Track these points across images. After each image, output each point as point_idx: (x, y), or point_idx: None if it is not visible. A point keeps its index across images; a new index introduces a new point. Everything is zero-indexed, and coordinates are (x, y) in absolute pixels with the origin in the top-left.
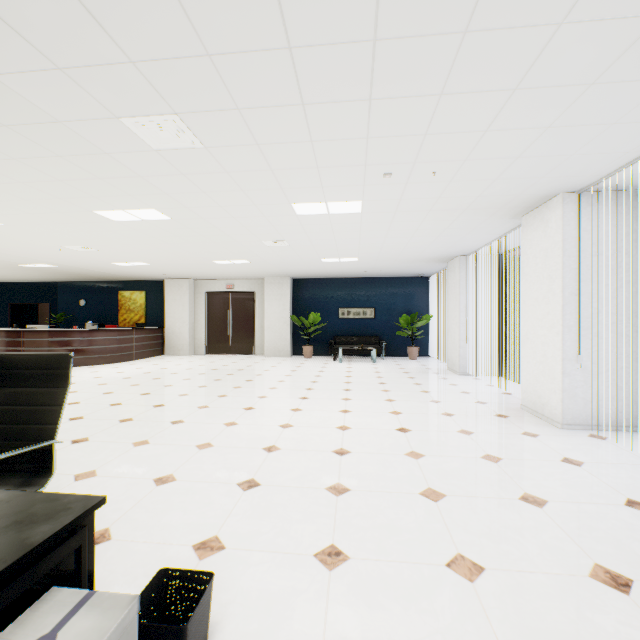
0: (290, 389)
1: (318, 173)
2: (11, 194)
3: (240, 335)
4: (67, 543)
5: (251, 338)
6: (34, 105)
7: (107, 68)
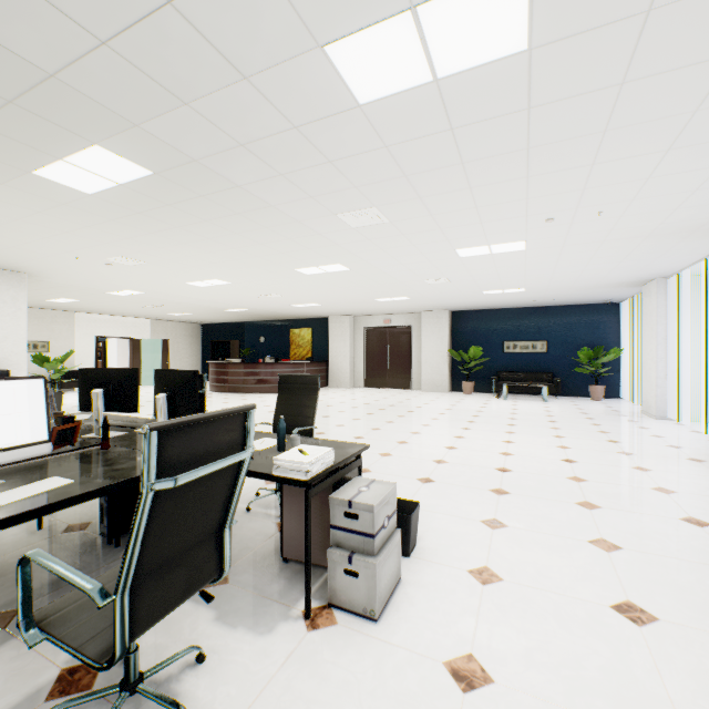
0: (451, 421)
1: (481, 226)
2: (247, 264)
3: (397, 369)
4: (358, 460)
5: (407, 372)
6: (288, 215)
7: (339, 192)
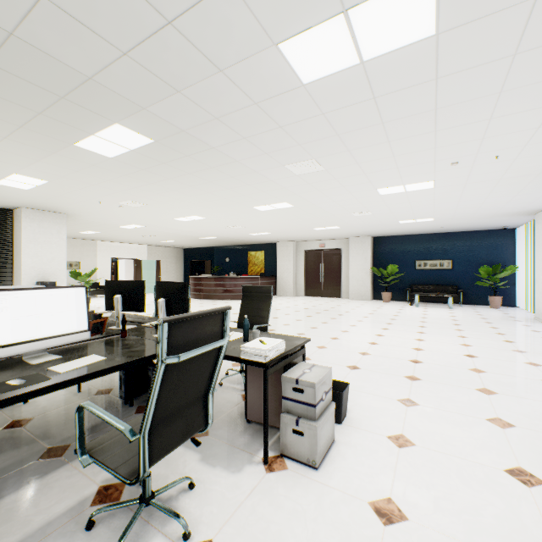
0: (373, 322)
1: (397, 170)
2: (217, 204)
3: (329, 282)
4: (302, 350)
5: (338, 285)
6: (248, 168)
7: (287, 149)
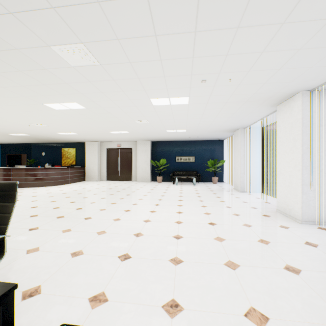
0: (150, 200)
1: (164, 80)
2: None
3: (124, 170)
4: None
5: (130, 172)
6: (0, 38)
7: (39, 12)
